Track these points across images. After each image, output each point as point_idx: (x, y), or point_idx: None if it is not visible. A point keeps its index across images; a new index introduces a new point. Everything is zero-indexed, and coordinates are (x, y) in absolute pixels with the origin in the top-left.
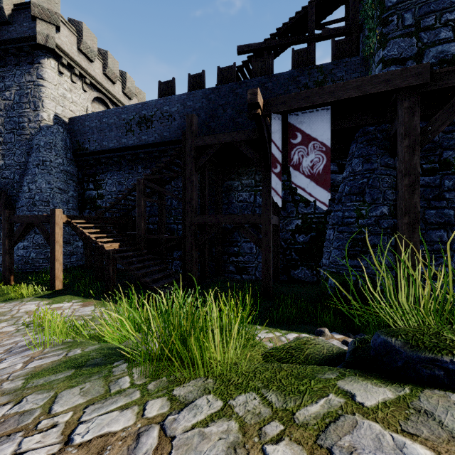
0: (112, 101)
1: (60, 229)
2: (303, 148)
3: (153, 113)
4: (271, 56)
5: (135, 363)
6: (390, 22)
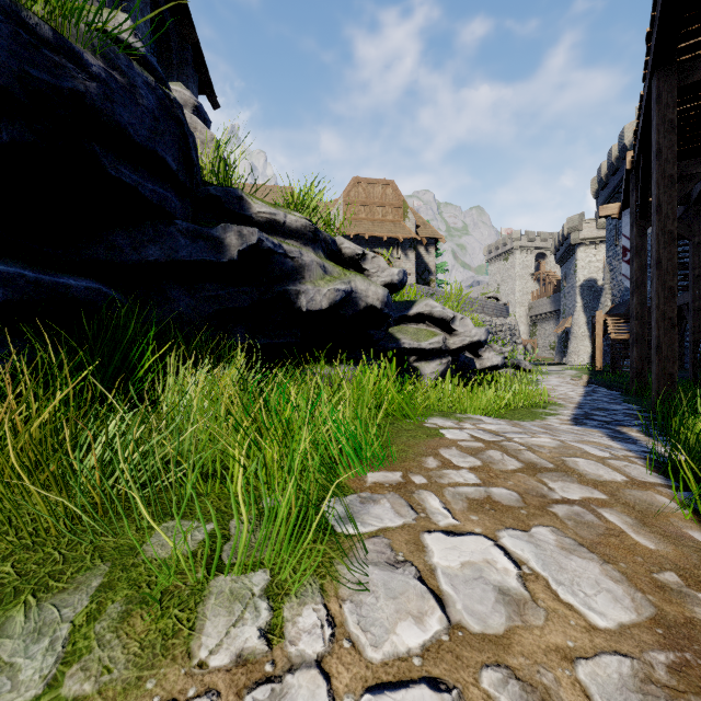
0: None
1: (600, 325)
2: None
3: None
4: None
5: None
6: None
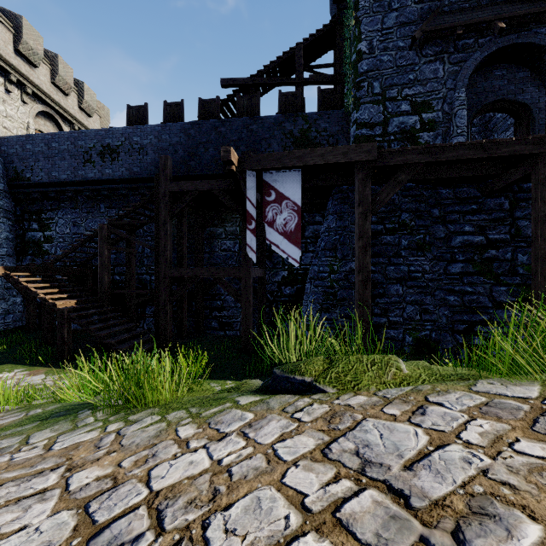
0: (64, 117)
1: None
2: (277, 206)
3: (119, 143)
4: (257, 95)
5: (98, 409)
6: (362, 87)
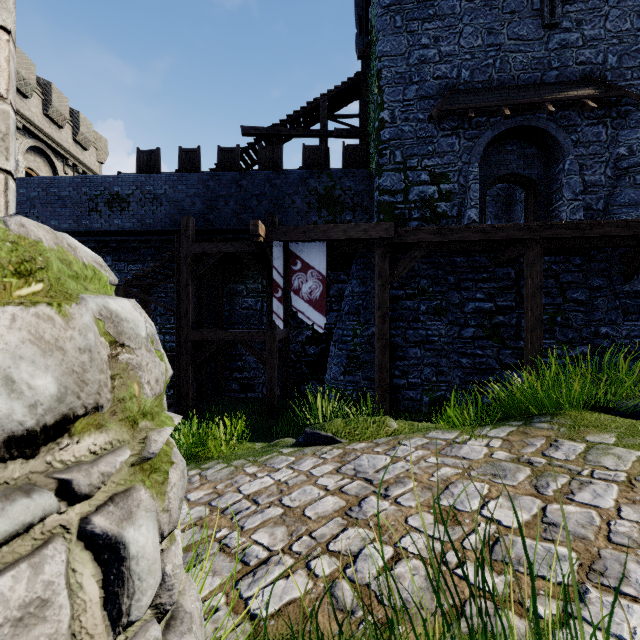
0: (57, 151)
1: None
2: (303, 275)
3: (130, 192)
4: (280, 147)
5: None
6: (385, 155)
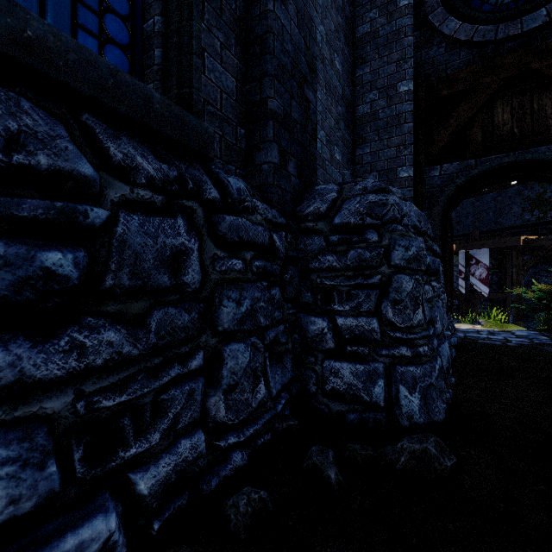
0: None
1: None
2: (476, 266)
3: None
4: None
5: None
6: None
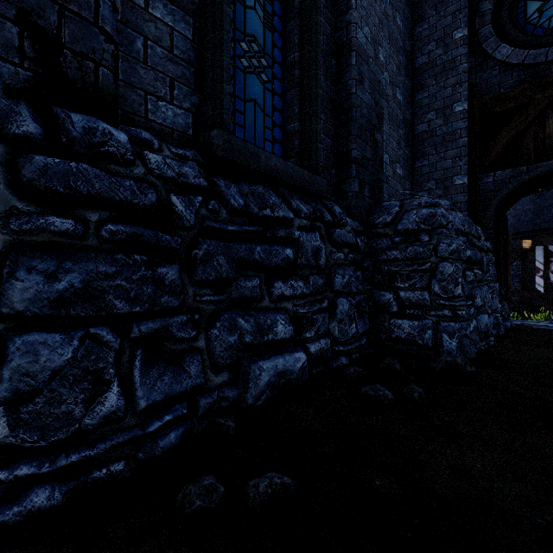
0: None
1: None
2: None
3: None
4: None
5: None
6: None
